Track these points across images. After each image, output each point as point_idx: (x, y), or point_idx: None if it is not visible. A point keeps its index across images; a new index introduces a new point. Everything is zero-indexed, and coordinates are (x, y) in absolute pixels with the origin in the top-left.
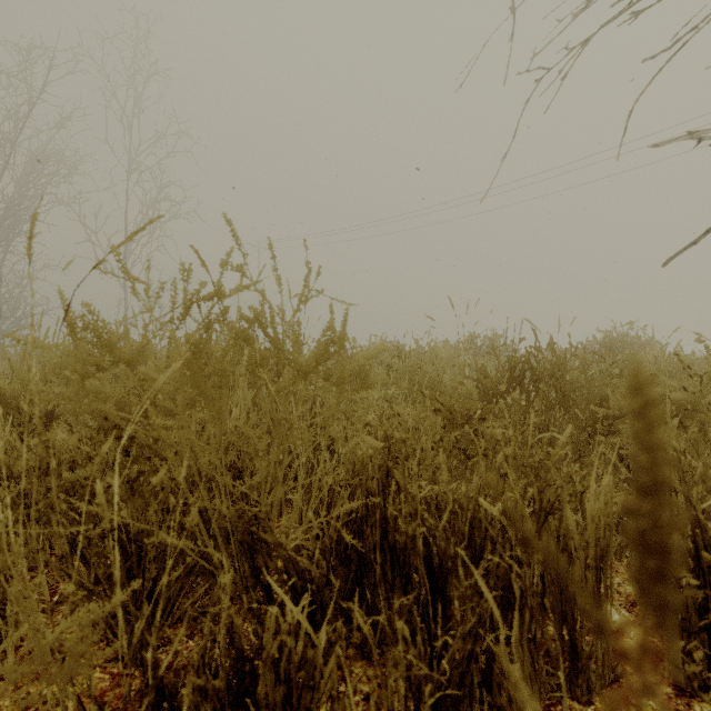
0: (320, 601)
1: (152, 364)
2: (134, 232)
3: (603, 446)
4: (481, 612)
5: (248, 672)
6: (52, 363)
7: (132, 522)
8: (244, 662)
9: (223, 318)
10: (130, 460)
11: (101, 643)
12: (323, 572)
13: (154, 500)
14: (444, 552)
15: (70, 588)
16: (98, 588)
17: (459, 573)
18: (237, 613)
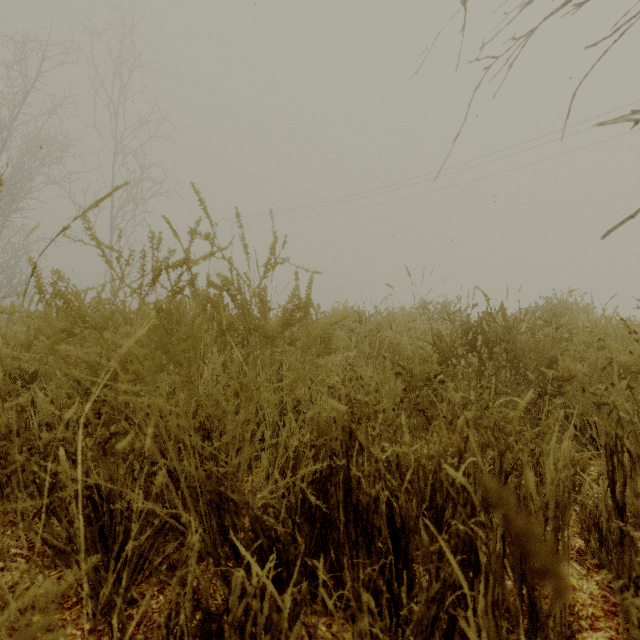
0: (286, 559)
1: (124, 330)
2: (100, 199)
3: (553, 406)
4: (445, 577)
5: (214, 633)
6: (16, 330)
7: (103, 483)
8: (211, 623)
9: (192, 285)
10: (100, 423)
11: (75, 598)
12: (289, 530)
13: (126, 461)
14: (407, 513)
15: (22, 566)
16: (69, 547)
17: (421, 533)
18: (203, 575)
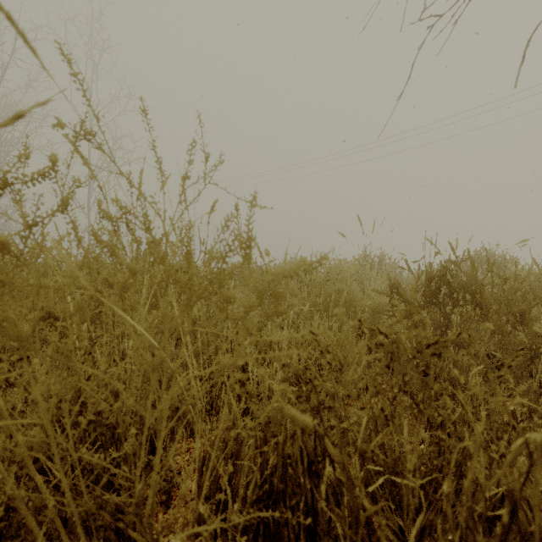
0: None
1: None
2: None
3: None
4: None
5: None
6: None
7: None
8: None
9: (63, 212)
10: None
11: None
12: None
13: None
14: None
15: None
16: None
17: None
18: None
